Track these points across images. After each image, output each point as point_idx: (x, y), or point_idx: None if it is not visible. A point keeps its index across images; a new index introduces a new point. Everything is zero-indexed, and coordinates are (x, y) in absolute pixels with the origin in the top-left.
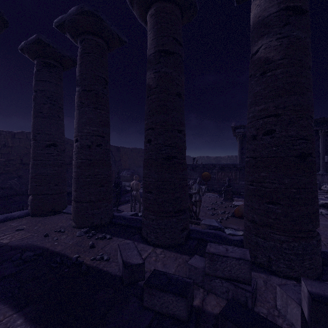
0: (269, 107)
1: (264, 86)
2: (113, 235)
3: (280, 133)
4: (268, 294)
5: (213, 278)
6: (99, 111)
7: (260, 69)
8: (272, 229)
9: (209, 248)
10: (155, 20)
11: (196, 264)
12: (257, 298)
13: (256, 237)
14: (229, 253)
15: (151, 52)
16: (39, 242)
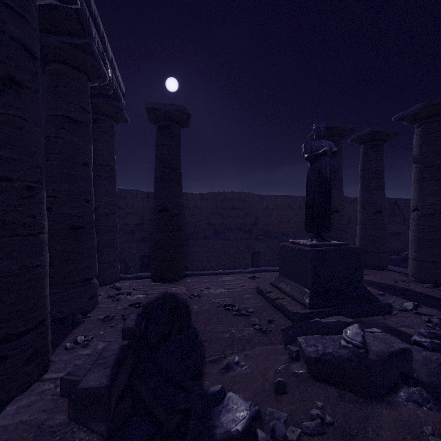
0: None
1: None
2: None
3: None
4: None
5: None
6: None
7: None
8: None
9: None
10: None
11: None
12: None
13: None
14: None
15: None
16: (395, 284)
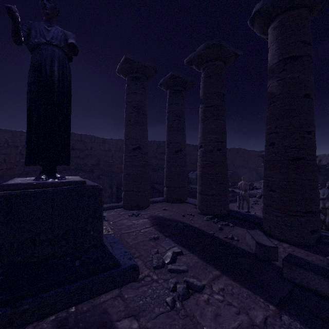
0: None
1: None
2: (234, 225)
3: None
4: None
5: None
6: (218, 122)
7: None
8: None
9: None
10: (279, 32)
11: None
12: None
13: None
14: None
15: (274, 62)
16: (181, 219)
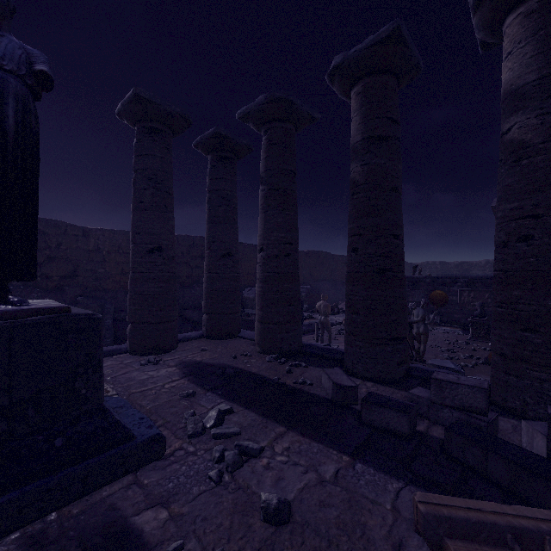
0: (525, 205)
1: (518, 178)
2: (308, 364)
3: (540, 240)
4: (515, 436)
5: (441, 407)
6: (287, 214)
7: (513, 155)
8: (528, 365)
9: (436, 375)
10: (363, 100)
11: (419, 394)
12: (498, 436)
13: (506, 375)
14: (460, 381)
15: (358, 139)
16: (231, 363)
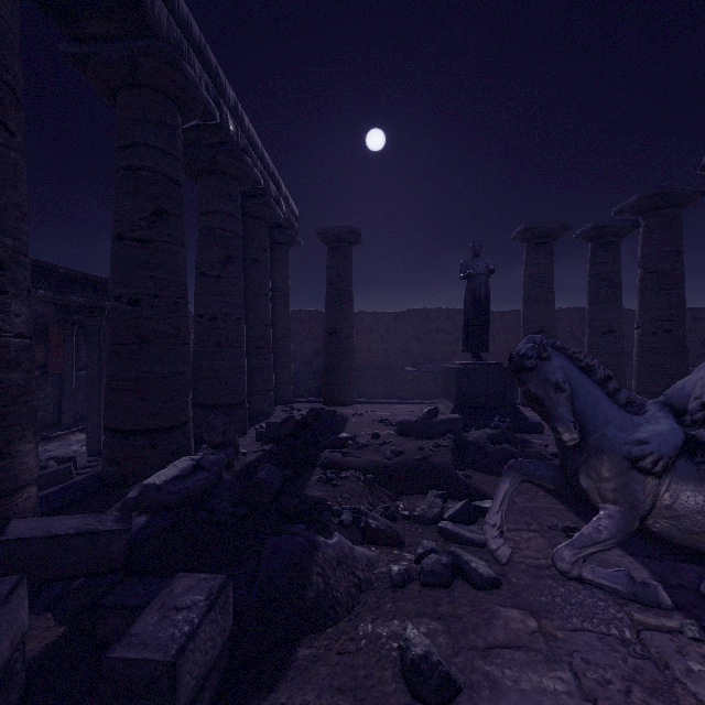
0: None
1: None
2: None
3: None
4: None
5: None
6: (666, 293)
7: None
8: None
9: None
10: None
11: None
12: None
13: None
14: None
15: None
16: None
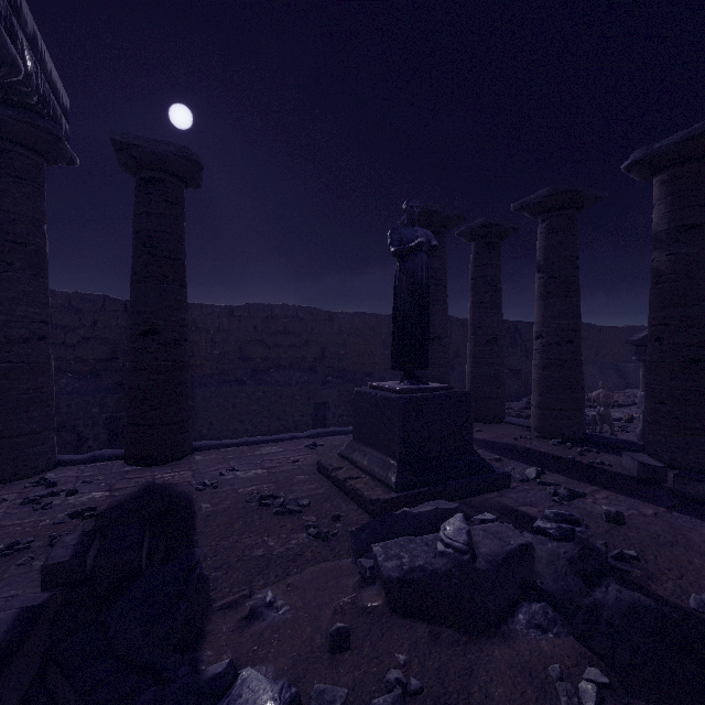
0: None
1: None
2: (599, 451)
3: None
4: None
5: None
6: (570, 301)
7: None
8: None
9: None
10: (669, 189)
11: None
12: None
13: None
14: None
15: (662, 229)
16: (515, 443)
